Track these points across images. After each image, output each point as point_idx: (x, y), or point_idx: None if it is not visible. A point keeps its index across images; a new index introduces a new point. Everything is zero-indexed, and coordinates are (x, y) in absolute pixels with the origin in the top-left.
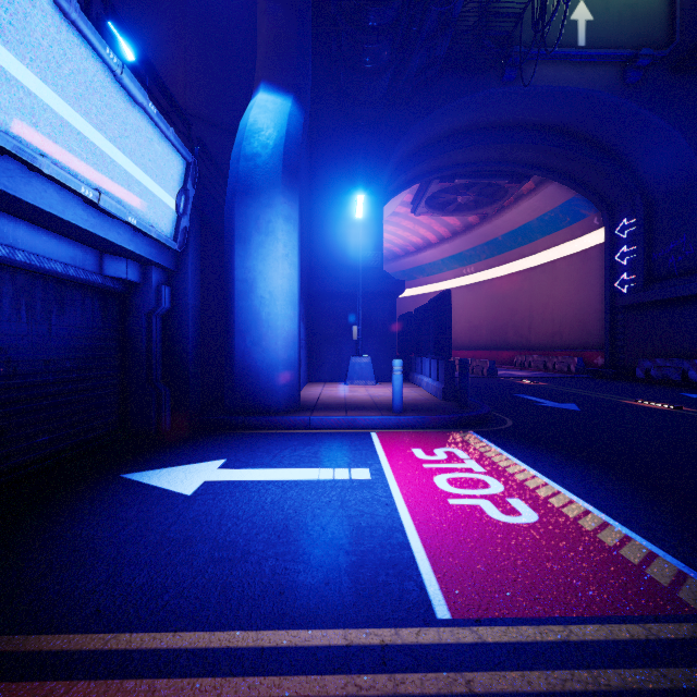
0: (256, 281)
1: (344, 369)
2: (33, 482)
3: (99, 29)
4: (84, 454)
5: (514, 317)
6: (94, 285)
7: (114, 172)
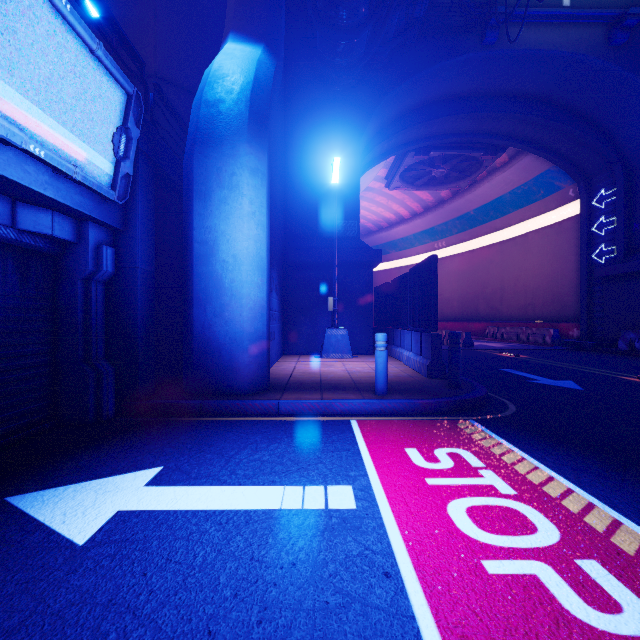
0: (218, 243)
1: (320, 342)
2: None
3: None
4: None
5: (485, 289)
6: (3, 241)
7: (1, 77)
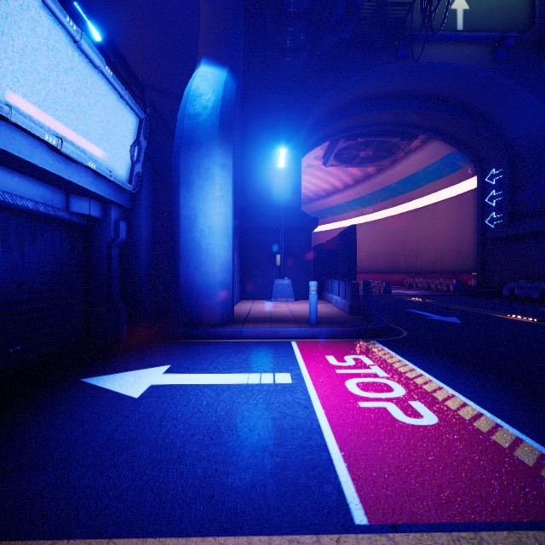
0: (197, 217)
1: (270, 289)
2: (5, 386)
3: (64, 5)
4: (53, 360)
5: (404, 247)
6: (61, 220)
7: (76, 124)
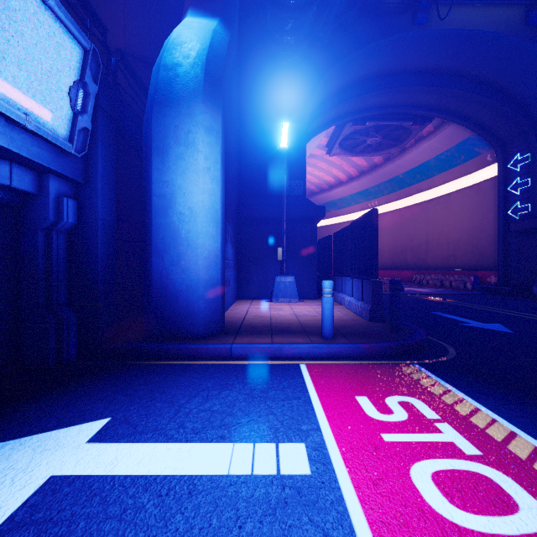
0: (175, 196)
1: (270, 287)
2: None
3: None
4: None
5: (412, 242)
6: None
7: None
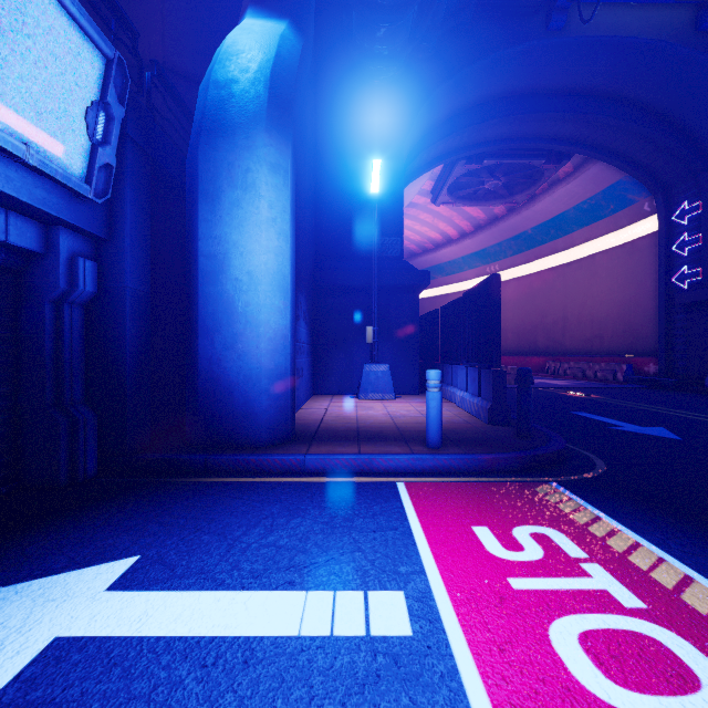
0: (229, 257)
1: (356, 379)
2: None
3: None
4: None
5: (545, 319)
6: None
7: None
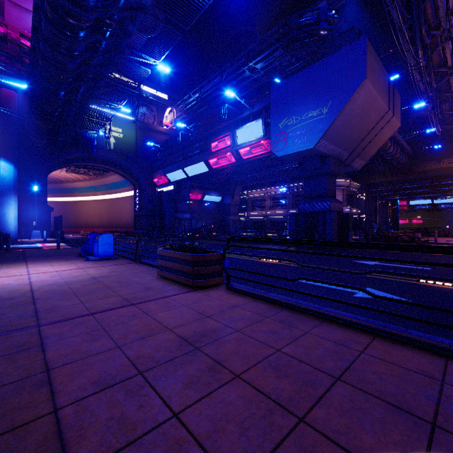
0: (6, 214)
1: (30, 235)
2: None
3: None
4: None
5: (115, 215)
6: None
7: None
